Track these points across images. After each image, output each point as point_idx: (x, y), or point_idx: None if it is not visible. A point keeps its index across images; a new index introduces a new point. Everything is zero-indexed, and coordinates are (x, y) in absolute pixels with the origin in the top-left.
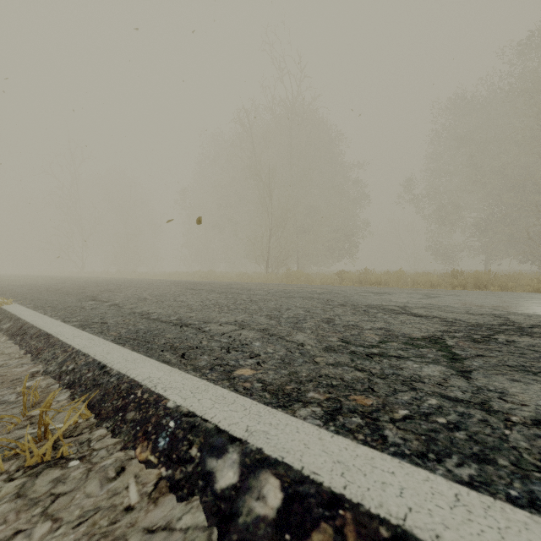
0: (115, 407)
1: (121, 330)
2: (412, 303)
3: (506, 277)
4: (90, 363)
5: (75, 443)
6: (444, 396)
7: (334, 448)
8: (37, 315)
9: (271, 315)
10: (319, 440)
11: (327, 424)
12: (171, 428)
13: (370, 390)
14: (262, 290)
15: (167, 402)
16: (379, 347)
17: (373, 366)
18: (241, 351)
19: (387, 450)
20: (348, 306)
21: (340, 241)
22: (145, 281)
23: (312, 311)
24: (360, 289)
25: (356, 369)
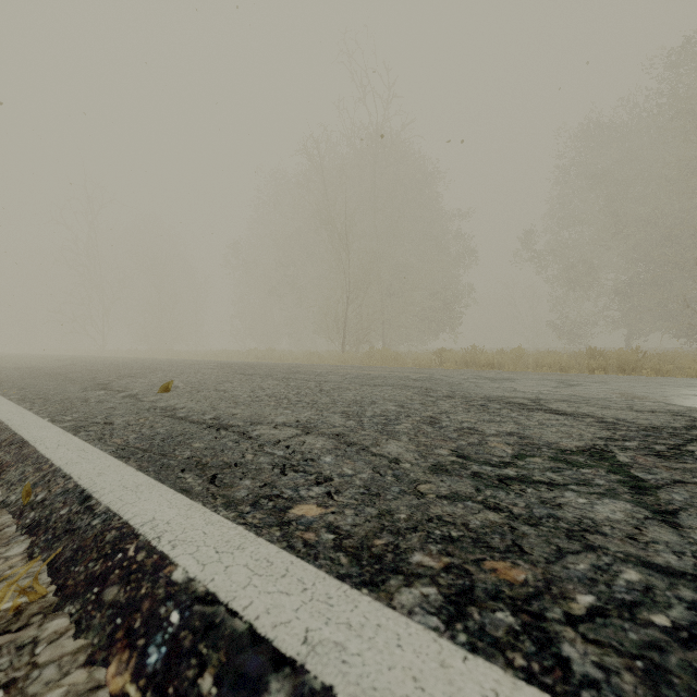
0: (89, 575)
1: (130, 434)
2: (547, 394)
3: (659, 357)
4: (68, 492)
5: (7, 649)
6: (647, 563)
7: (472, 691)
8: (19, 411)
9: (349, 412)
10: (442, 669)
11: (452, 628)
12: (172, 627)
13: (517, 550)
14: (336, 375)
15: (173, 571)
16: (516, 466)
17: (512, 501)
18: (303, 471)
19: (577, 696)
20: (458, 398)
21: (438, 310)
22: (182, 363)
23: (407, 406)
24: (469, 374)
25: (486, 507)
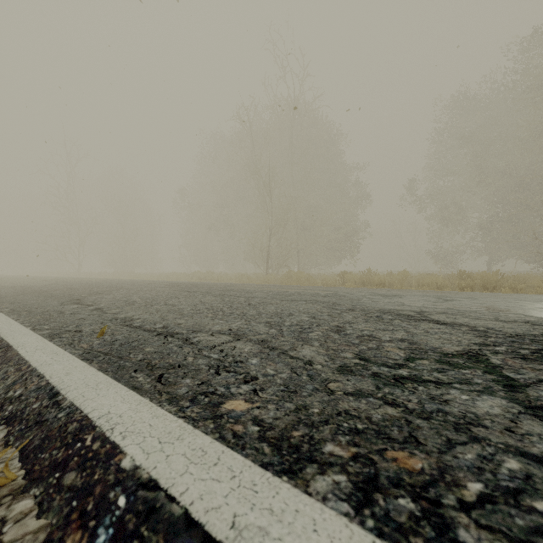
0: (53, 462)
1: (94, 340)
2: (429, 308)
3: (514, 278)
4: (40, 389)
5: None
6: (525, 453)
7: None
8: (7, 321)
9: (271, 322)
10: None
11: (361, 513)
12: (119, 510)
13: (413, 441)
14: (261, 292)
15: (122, 459)
16: (408, 367)
17: (407, 397)
18: (233, 371)
19: None
20: (358, 311)
21: (341, 241)
22: (140, 283)
23: (318, 317)
24: (366, 291)
25: (385, 403)
